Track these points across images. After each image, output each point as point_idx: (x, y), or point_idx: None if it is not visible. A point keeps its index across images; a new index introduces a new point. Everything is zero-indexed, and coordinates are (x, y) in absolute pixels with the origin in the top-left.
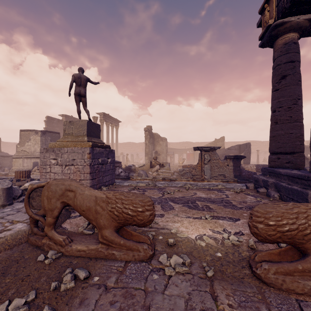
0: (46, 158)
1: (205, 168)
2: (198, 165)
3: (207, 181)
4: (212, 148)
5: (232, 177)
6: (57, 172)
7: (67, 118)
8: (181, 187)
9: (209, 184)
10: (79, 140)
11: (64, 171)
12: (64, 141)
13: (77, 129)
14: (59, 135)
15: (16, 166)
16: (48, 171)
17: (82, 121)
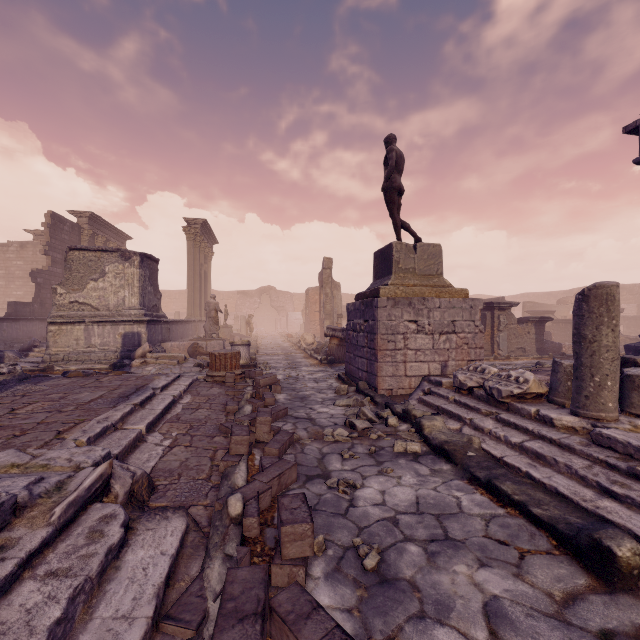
0: (393, 319)
1: (501, 339)
2: (485, 333)
3: (514, 358)
4: (511, 306)
5: (533, 351)
6: (421, 348)
7: (91, 223)
8: (548, 367)
9: (532, 363)
10: (439, 284)
11: (437, 345)
12: (408, 284)
13: (425, 262)
14: (156, 266)
15: (63, 347)
16: (400, 347)
17: (434, 247)
